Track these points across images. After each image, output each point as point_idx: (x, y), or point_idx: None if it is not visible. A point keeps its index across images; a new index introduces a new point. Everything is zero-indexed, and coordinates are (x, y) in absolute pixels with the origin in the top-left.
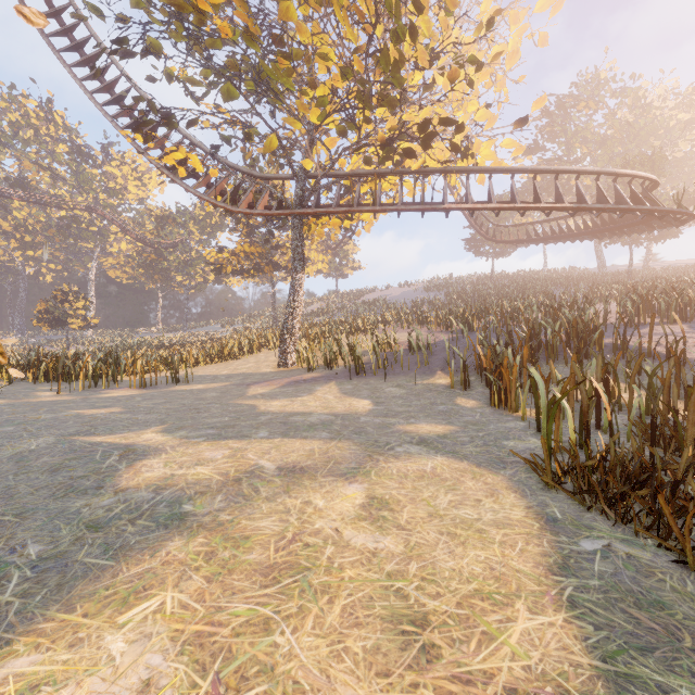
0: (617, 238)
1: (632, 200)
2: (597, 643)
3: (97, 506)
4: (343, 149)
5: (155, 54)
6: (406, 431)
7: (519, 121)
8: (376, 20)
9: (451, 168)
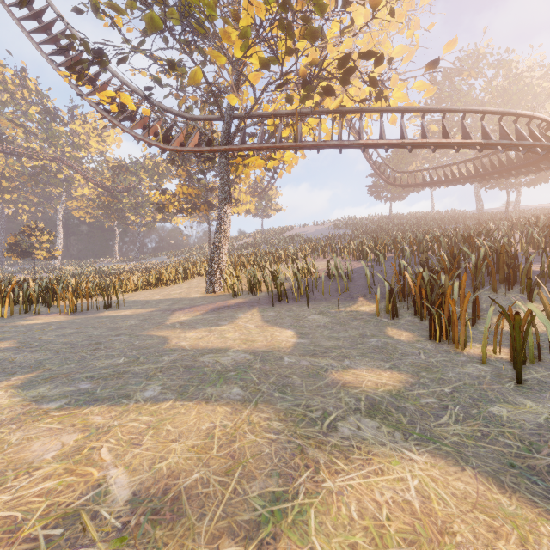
0: (496, 183)
1: (531, 139)
2: None
3: None
4: (266, 85)
5: None
6: (345, 384)
7: (431, 62)
8: None
9: (366, 108)
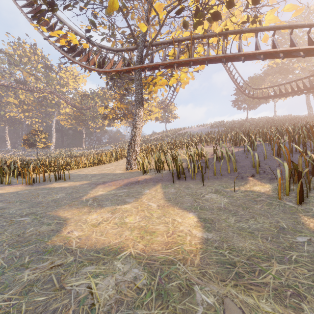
0: None
1: None
2: None
3: None
4: (168, 11)
5: None
6: None
7: None
8: None
9: (245, 29)
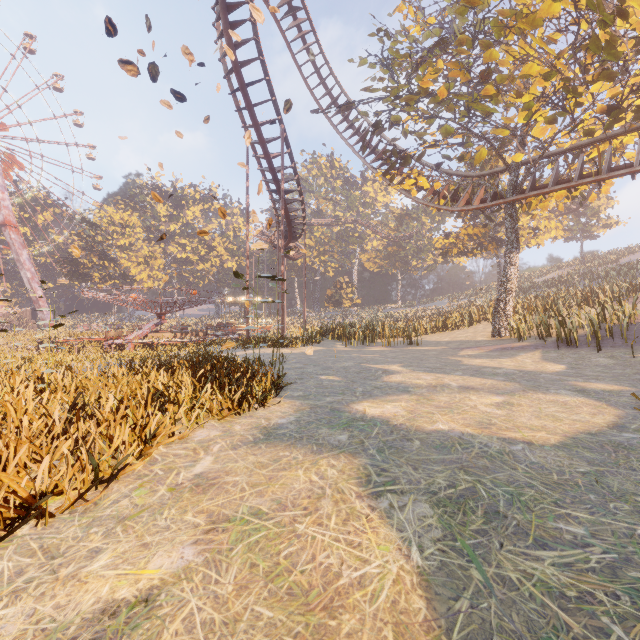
0: None
1: None
2: (566, 443)
3: (376, 384)
4: (555, 134)
5: (397, 124)
6: (574, 385)
7: None
8: (578, 21)
9: None
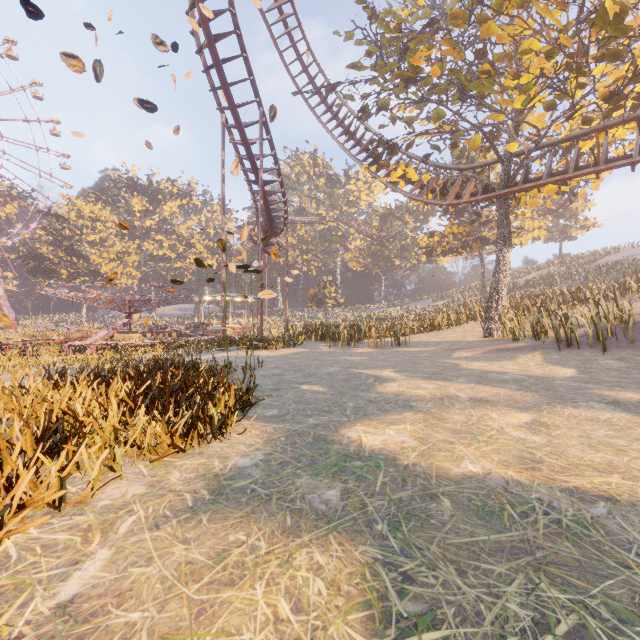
0: None
1: None
2: None
3: (370, 396)
4: (553, 121)
5: (385, 109)
6: (601, 394)
7: None
8: None
9: None
